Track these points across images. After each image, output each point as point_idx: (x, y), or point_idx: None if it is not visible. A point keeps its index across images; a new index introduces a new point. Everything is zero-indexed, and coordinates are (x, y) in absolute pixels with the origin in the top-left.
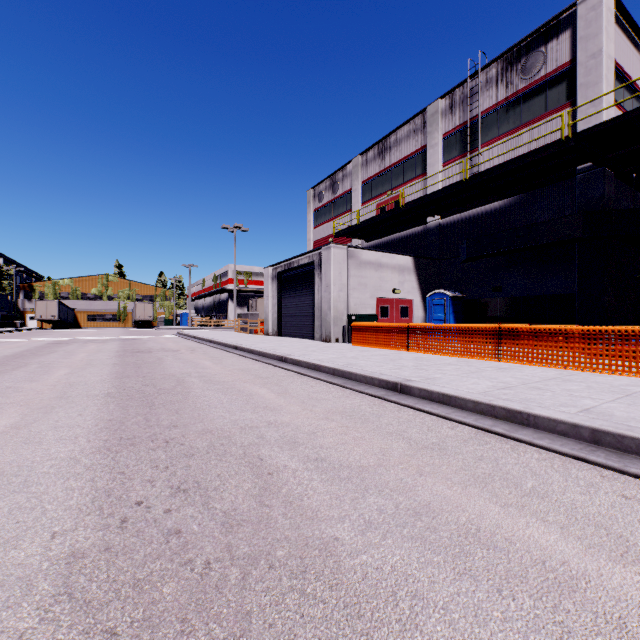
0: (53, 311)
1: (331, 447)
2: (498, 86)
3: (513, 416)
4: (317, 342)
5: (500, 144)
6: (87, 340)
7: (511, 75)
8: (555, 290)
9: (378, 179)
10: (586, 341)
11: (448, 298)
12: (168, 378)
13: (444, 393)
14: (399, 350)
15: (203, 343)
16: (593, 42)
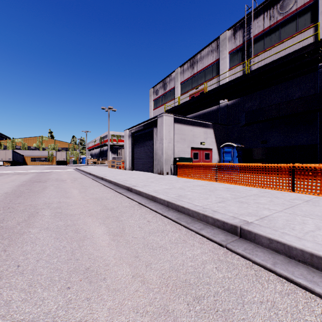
0: (9, 156)
1: None
2: (264, 19)
3: None
4: (155, 174)
5: (266, 54)
6: (17, 173)
7: (273, 11)
8: (303, 142)
9: (190, 80)
10: None
11: (234, 147)
12: (26, 210)
13: (314, 253)
14: (210, 181)
15: (85, 175)
16: None
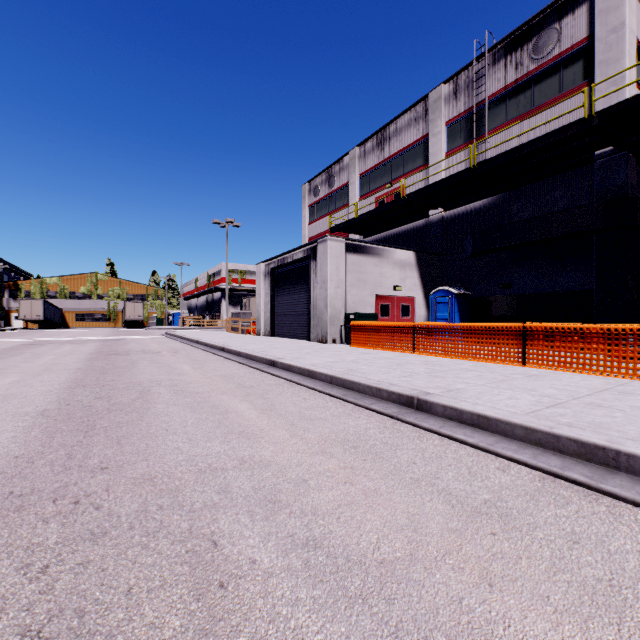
0: (38, 310)
1: (330, 512)
2: (507, 68)
3: (591, 453)
4: (312, 343)
5: (509, 130)
6: (66, 341)
7: (521, 55)
8: (570, 286)
9: (377, 171)
10: (636, 343)
11: (453, 295)
12: (131, 388)
13: (480, 414)
14: (404, 352)
15: (189, 344)
16: (614, 15)
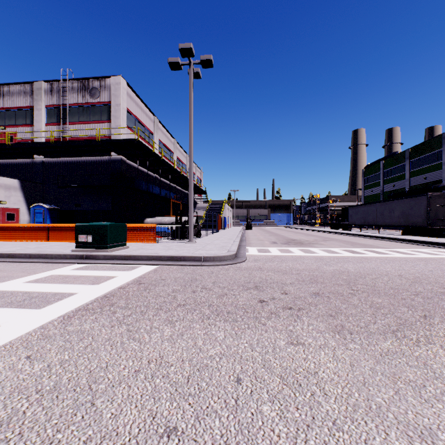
0: None
1: None
2: (79, 94)
3: (10, 256)
4: None
5: (80, 126)
6: None
7: (85, 92)
8: (104, 208)
9: None
10: None
11: (46, 209)
12: None
13: None
14: None
15: None
16: (117, 99)
